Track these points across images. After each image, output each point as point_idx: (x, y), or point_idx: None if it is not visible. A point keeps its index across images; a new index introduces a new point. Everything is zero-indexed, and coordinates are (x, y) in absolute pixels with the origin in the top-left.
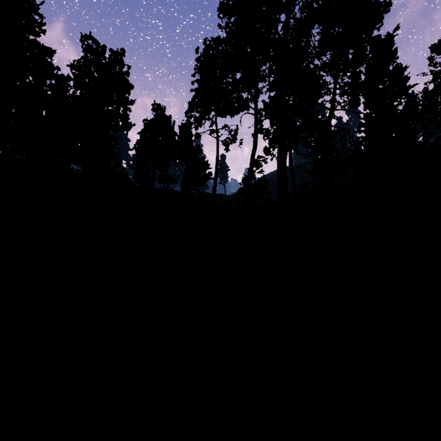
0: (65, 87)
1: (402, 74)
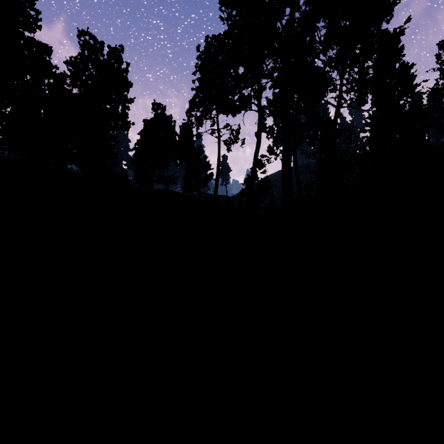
0: (61, 84)
1: (408, 71)
